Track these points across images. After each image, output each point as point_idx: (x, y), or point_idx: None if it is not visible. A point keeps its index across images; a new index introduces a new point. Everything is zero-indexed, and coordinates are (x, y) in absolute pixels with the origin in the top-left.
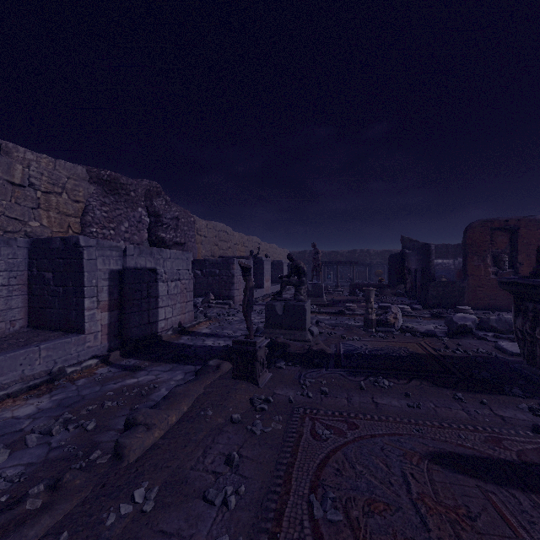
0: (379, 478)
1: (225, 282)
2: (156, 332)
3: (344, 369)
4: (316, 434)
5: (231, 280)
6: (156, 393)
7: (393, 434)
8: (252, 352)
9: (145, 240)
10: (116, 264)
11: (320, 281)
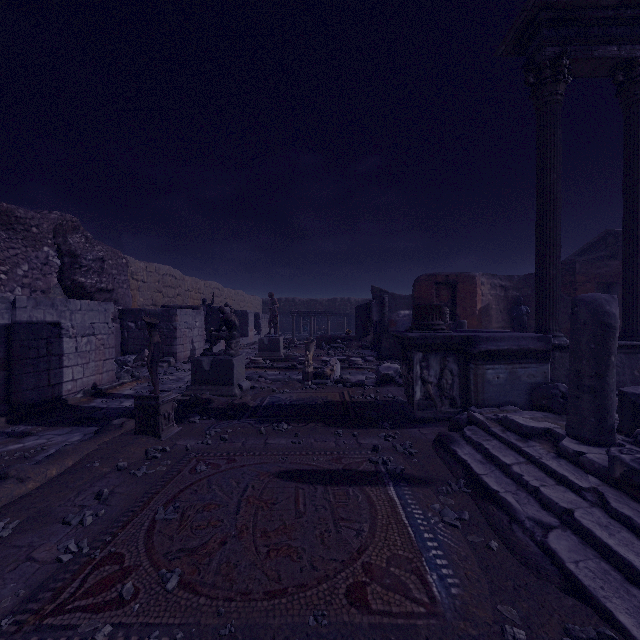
0: (225, 491)
1: (166, 336)
2: (60, 395)
3: (256, 418)
4: (195, 470)
5: (173, 334)
6: (43, 454)
7: (261, 463)
8: (155, 406)
9: (57, 286)
10: (1, 318)
11: (277, 334)
